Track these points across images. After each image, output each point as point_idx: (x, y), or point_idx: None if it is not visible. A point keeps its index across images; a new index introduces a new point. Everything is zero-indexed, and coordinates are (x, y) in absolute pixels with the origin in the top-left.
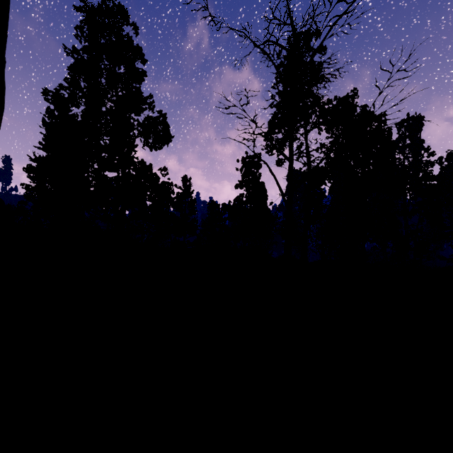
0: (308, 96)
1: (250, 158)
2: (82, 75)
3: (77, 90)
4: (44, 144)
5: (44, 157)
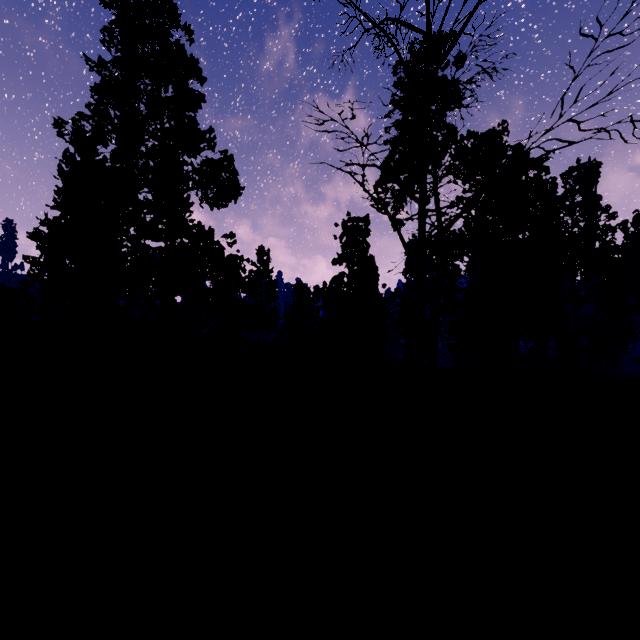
0: (440, 127)
1: (354, 221)
2: (112, 99)
3: (104, 121)
4: (58, 198)
5: (58, 218)
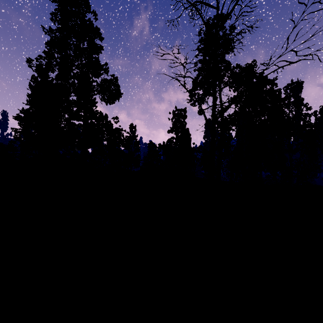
0: (222, 62)
1: (179, 111)
2: (56, 48)
3: (52, 59)
4: (28, 99)
5: (28, 108)
